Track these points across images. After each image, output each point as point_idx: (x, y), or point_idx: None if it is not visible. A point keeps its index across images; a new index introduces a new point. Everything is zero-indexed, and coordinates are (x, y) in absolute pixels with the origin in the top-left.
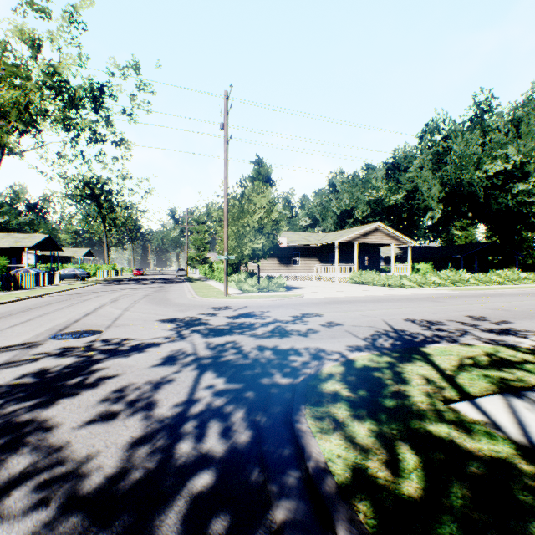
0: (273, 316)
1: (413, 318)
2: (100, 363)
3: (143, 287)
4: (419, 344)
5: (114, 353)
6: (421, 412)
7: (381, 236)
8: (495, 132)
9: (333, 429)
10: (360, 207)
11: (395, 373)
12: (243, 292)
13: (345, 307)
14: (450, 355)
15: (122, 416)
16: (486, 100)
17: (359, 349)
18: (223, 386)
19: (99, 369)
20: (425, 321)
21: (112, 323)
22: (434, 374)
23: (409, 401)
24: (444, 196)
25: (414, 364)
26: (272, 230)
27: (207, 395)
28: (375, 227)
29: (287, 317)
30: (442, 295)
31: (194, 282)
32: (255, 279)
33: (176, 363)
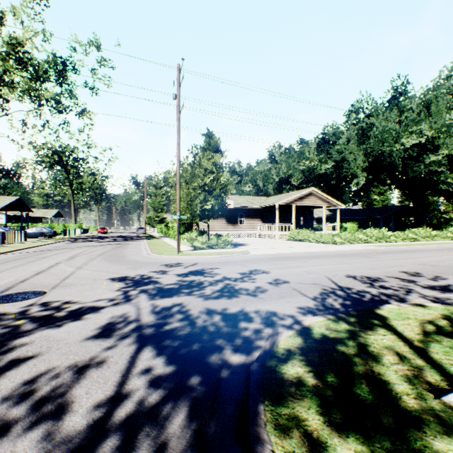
0: (222, 273)
1: (353, 274)
2: (25, 336)
3: (103, 244)
4: (371, 305)
5: (47, 321)
6: (414, 413)
7: (315, 199)
8: (409, 112)
9: None
10: (296, 175)
11: (360, 345)
12: (194, 249)
13: (288, 263)
14: (409, 319)
15: (16, 431)
16: (402, 85)
17: (311, 312)
18: (163, 370)
19: (19, 345)
20: (366, 277)
21: (60, 282)
22: (402, 346)
23: (391, 393)
24: (367, 166)
25: (376, 333)
26: (221, 192)
27: (141, 386)
28: (310, 192)
29: (236, 274)
30: (371, 251)
31: (151, 240)
32: (205, 237)
33: (114, 334)
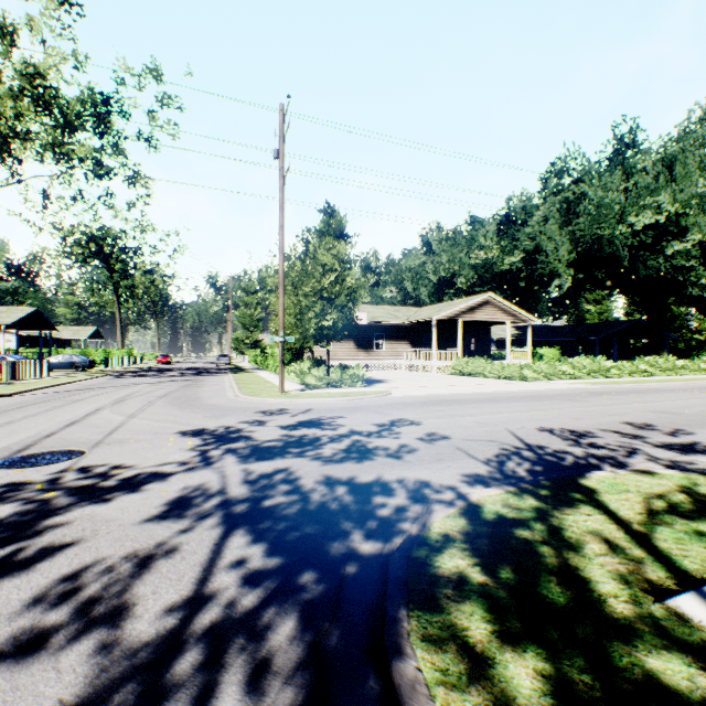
0: (349, 424)
1: (550, 426)
2: (59, 514)
3: (167, 380)
4: (573, 472)
5: (89, 493)
6: (622, 622)
7: (493, 311)
8: (641, 175)
9: (468, 674)
10: (464, 273)
11: (552, 529)
12: (307, 388)
13: (451, 409)
14: (628, 492)
15: (58, 642)
16: (629, 132)
17: (483, 481)
18: (262, 562)
19: (52, 527)
20: (569, 431)
21: (104, 437)
22: (615, 530)
23: (592, 594)
24: (575, 259)
25: (577, 511)
26: (348, 301)
27: (231, 584)
28: (486, 299)
29: (370, 426)
30: (579, 391)
31: (239, 374)
32: (323, 370)
33: (189, 512)
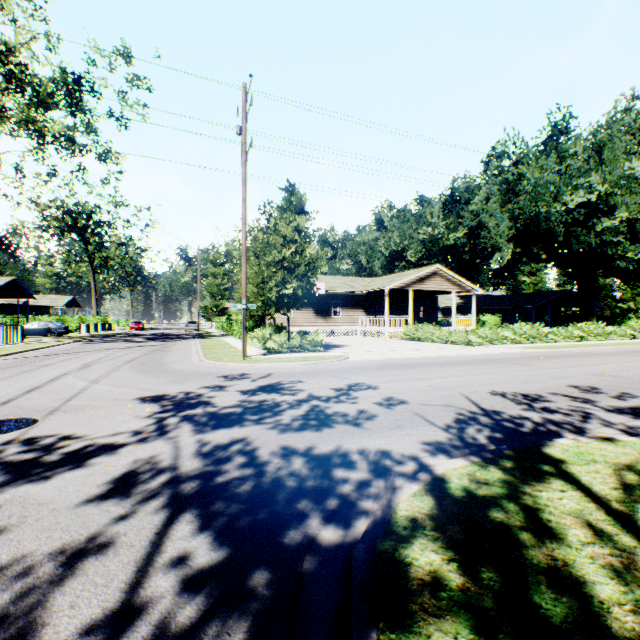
0: (308, 389)
1: (501, 389)
2: None
3: (136, 345)
4: (535, 440)
5: (28, 469)
6: None
7: (441, 281)
8: (573, 158)
9: None
10: (413, 247)
11: (527, 510)
12: (268, 353)
13: (405, 373)
14: (596, 463)
15: None
16: (562, 120)
17: (445, 451)
18: (207, 558)
19: None
20: (520, 395)
21: (61, 404)
22: (595, 510)
23: (592, 602)
24: (514, 234)
25: (549, 487)
26: (307, 271)
27: (167, 591)
28: (434, 271)
29: (328, 390)
30: (522, 355)
31: (206, 339)
32: (284, 335)
33: (133, 492)
